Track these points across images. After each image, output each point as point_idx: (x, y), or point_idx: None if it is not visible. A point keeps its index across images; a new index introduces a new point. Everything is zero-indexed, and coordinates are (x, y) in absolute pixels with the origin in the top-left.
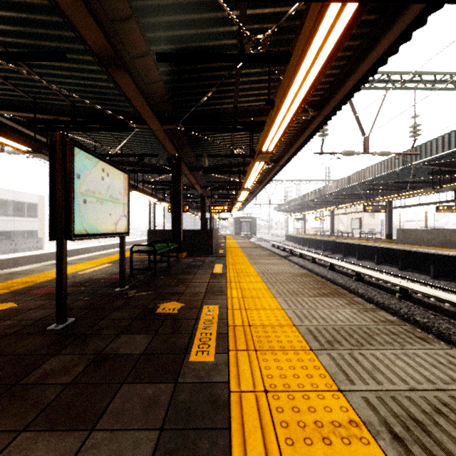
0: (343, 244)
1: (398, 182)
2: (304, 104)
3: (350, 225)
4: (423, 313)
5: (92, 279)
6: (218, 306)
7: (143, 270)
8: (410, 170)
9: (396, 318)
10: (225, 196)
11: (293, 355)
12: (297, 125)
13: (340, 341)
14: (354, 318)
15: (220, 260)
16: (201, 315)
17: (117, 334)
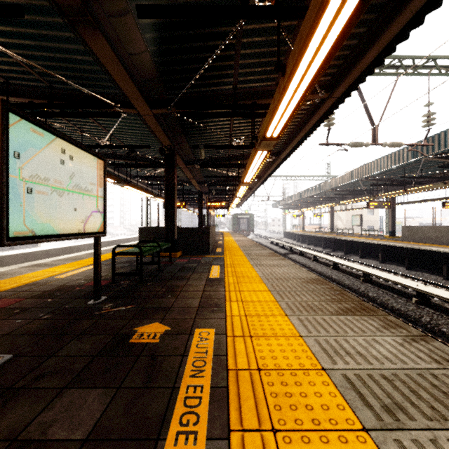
0: (345, 242)
1: (405, 176)
2: (327, 65)
3: (348, 222)
4: (448, 322)
5: (66, 286)
6: (214, 331)
7: (127, 275)
8: (418, 164)
9: (420, 329)
10: (223, 192)
11: (338, 446)
12: (302, 111)
13: (404, 407)
14: (404, 353)
15: (217, 261)
16: (191, 348)
17: (61, 388)
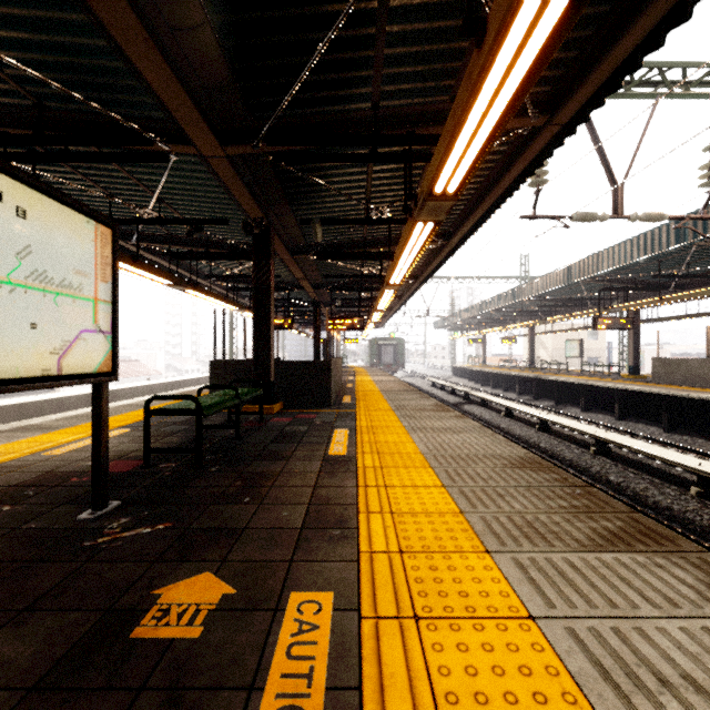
0: (556, 384)
1: (660, 274)
2: (582, 4)
3: (557, 351)
4: None
5: (54, 475)
6: (332, 599)
7: (173, 452)
8: (683, 254)
9: None
10: (354, 302)
11: None
12: (494, 156)
13: None
14: None
15: (344, 420)
16: (274, 661)
17: None
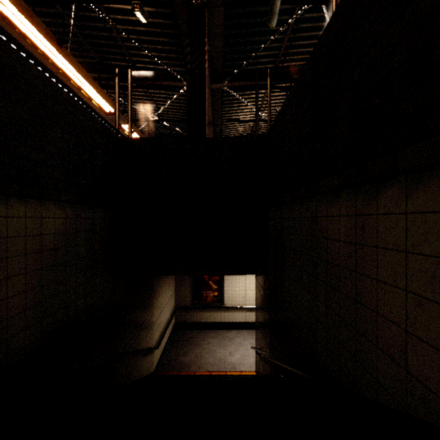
0: None
1: None
2: None
3: None
4: None
5: None
6: None
7: None
8: None
9: None
10: None
11: None
12: None
13: None
14: None
15: None
16: None
17: None
